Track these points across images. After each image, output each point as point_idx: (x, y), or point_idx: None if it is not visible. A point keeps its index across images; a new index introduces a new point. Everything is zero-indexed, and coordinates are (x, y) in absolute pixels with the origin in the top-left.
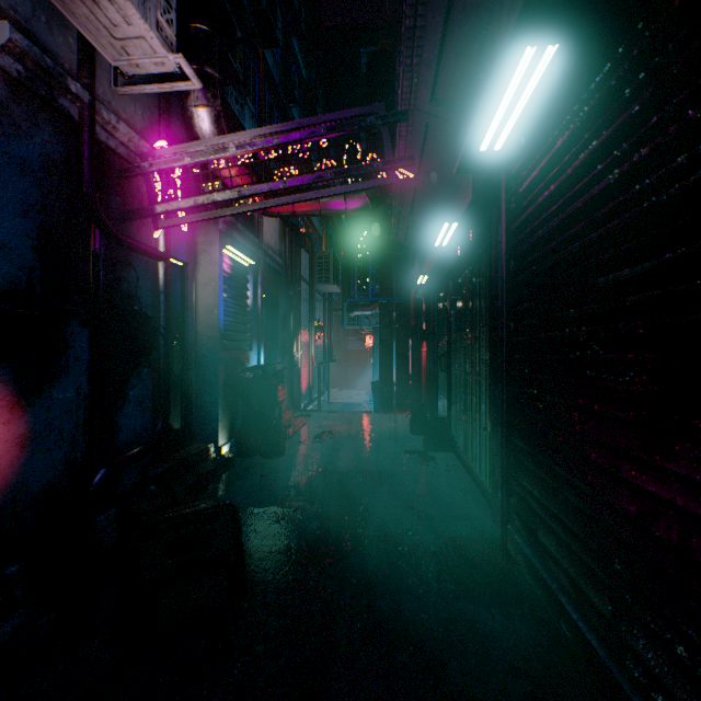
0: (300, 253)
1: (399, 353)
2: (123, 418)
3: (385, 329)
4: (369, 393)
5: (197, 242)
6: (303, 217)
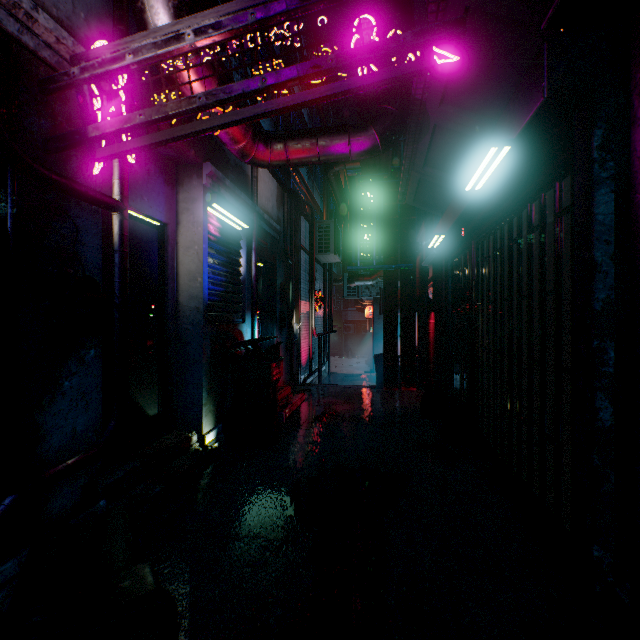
0: (300, 221)
1: (404, 324)
2: (52, 419)
3: (389, 299)
4: (368, 362)
5: (179, 200)
6: (305, 192)
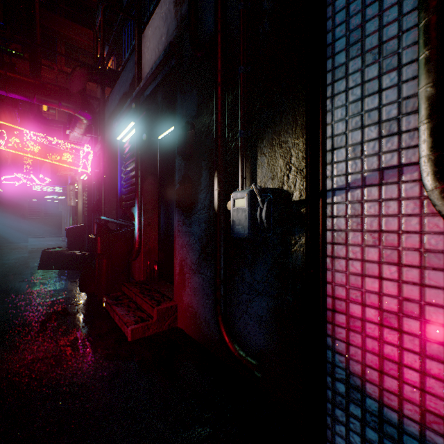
0: None
1: None
2: None
3: None
4: None
5: None
6: None
